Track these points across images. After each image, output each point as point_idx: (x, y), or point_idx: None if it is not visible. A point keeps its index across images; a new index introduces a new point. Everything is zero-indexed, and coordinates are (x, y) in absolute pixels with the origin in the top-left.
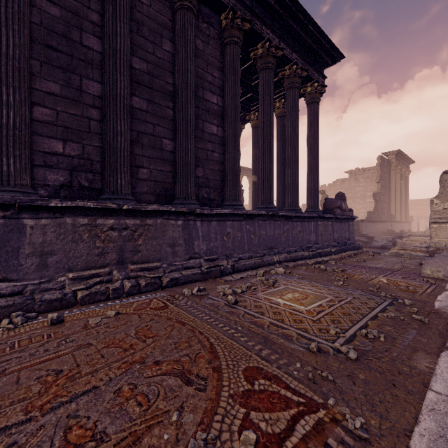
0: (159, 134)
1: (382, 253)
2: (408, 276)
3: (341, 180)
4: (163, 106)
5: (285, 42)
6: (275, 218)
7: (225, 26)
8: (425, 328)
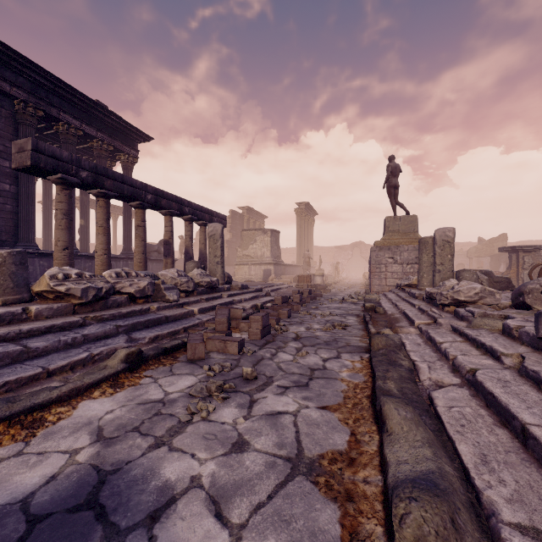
0: None
1: None
2: None
3: None
4: None
5: (88, 124)
6: (74, 257)
7: (17, 111)
8: None
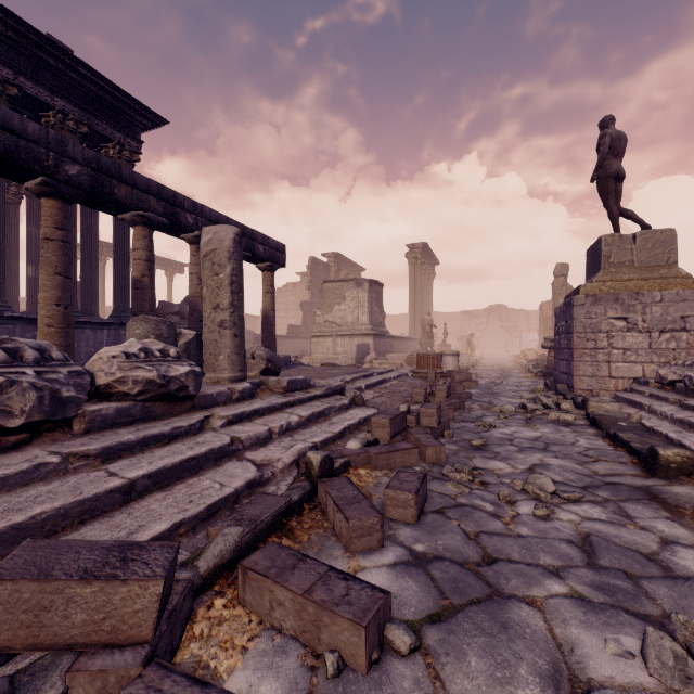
0: None
1: None
2: None
3: (293, 285)
4: None
5: (33, 78)
6: None
7: None
8: None
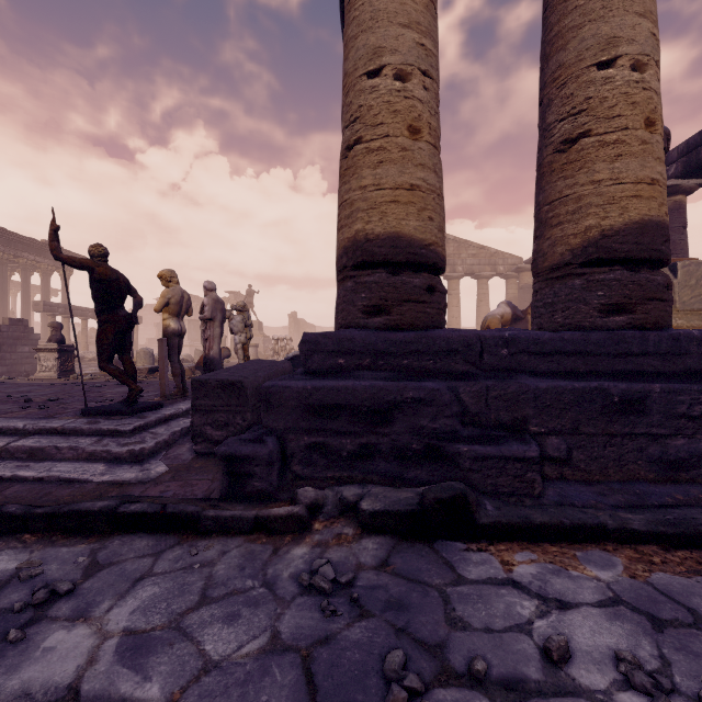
0: None
1: None
2: None
3: (151, 306)
4: None
5: (40, 256)
6: None
7: None
8: None
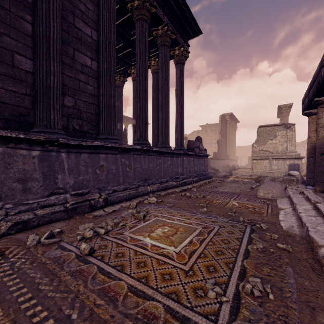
0: (8, 47)
1: (225, 180)
2: (250, 199)
3: (197, 131)
4: (15, 14)
5: (158, 3)
6: (149, 153)
7: None
8: (295, 260)
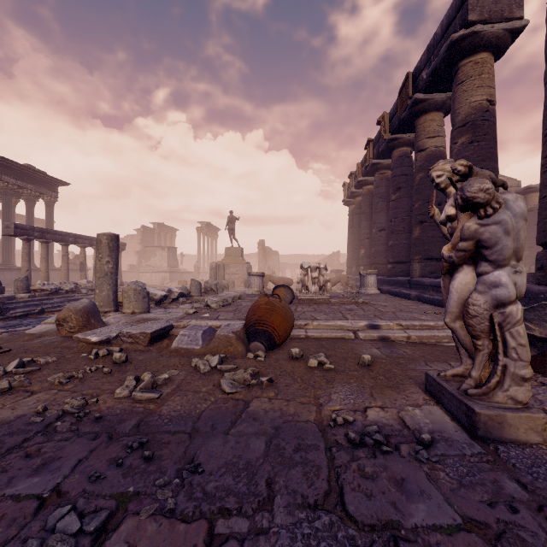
0: None
1: None
2: None
3: (131, 236)
4: None
5: (22, 180)
6: (12, 270)
7: None
8: None
